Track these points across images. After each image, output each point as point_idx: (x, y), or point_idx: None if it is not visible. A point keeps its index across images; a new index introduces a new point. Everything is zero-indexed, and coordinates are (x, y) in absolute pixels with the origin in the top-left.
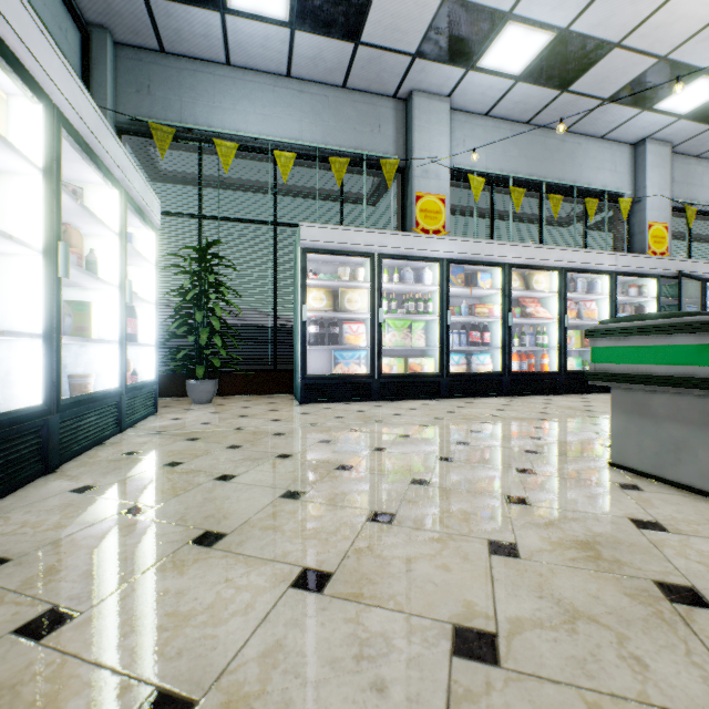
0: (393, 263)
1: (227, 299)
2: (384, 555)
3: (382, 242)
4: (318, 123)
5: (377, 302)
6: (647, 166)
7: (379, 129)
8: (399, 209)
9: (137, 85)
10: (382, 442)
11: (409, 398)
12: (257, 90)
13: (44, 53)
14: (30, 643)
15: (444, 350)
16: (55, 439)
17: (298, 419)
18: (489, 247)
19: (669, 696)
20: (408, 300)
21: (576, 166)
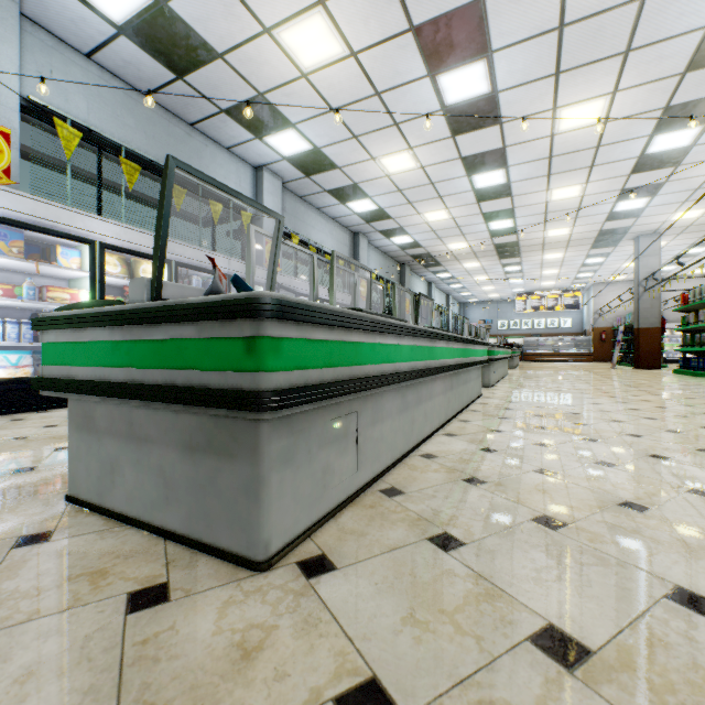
0: None
1: None
2: None
3: None
4: None
5: None
6: (265, 191)
7: None
8: None
9: None
10: None
11: None
12: None
13: None
14: None
15: None
16: None
17: None
18: (69, 215)
19: None
20: None
21: (204, 166)
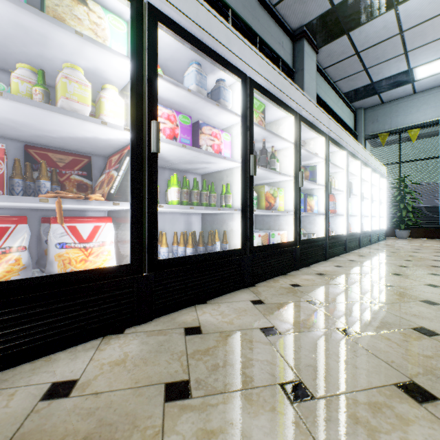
0: None
1: (414, 198)
2: None
3: None
4: None
5: None
6: None
7: None
8: None
9: (372, 121)
10: None
11: None
12: (431, 97)
13: (370, 159)
14: (391, 252)
15: None
16: (371, 238)
17: None
18: None
19: None
20: None
21: None
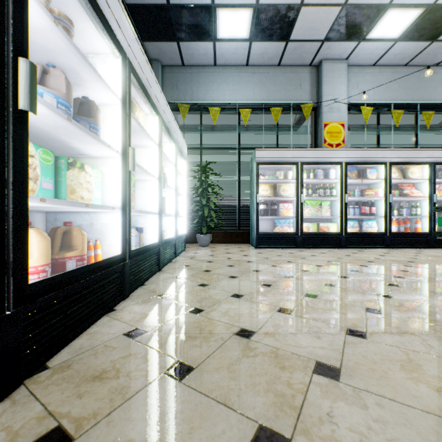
0: (309, 166)
1: (216, 192)
2: (314, 307)
3: (303, 155)
4: (263, 89)
5: (300, 191)
6: None
7: (300, 86)
8: (313, 133)
9: (172, 85)
10: (306, 268)
11: (320, 247)
12: (230, 76)
13: (159, 96)
14: (195, 314)
15: (343, 218)
16: (161, 257)
17: (257, 255)
18: (374, 153)
19: (439, 354)
20: (319, 188)
21: None
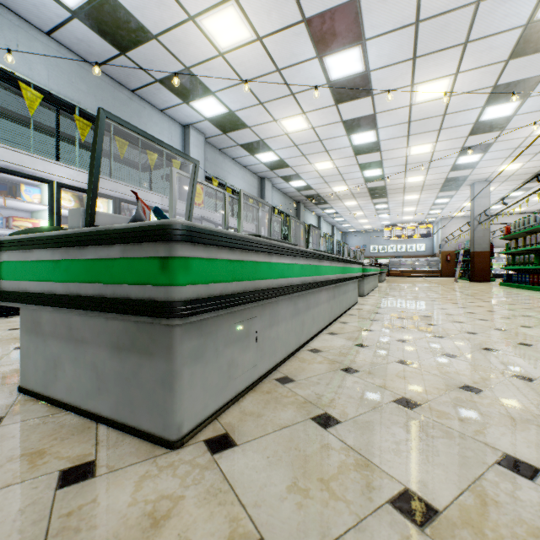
0: None
1: None
2: None
3: None
4: None
5: None
6: (191, 144)
7: None
8: None
9: None
10: None
11: None
12: None
13: None
14: None
15: None
16: None
17: None
18: (31, 160)
19: None
20: None
21: (143, 124)
